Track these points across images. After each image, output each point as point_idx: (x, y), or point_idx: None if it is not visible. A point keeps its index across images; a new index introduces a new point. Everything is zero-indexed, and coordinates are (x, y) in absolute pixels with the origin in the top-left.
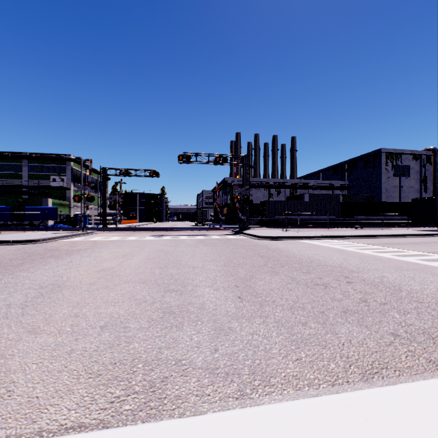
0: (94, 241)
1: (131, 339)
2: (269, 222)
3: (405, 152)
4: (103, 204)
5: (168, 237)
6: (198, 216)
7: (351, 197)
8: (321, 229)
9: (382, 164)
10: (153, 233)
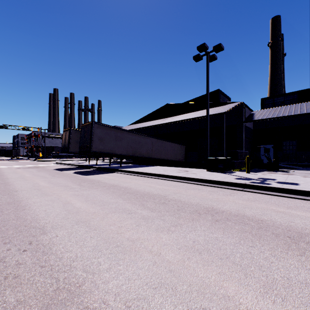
0: None
1: (2, 166)
2: (56, 156)
3: None
4: None
5: None
6: (13, 153)
7: None
8: (78, 159)
9: None
10: None
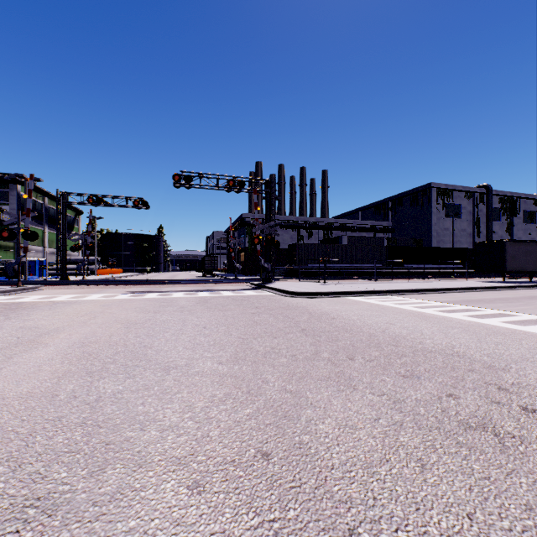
0: (17, 304)
1: None
2: (301, 272)
3: (457, 189)
4: (62, 245)
5: (154, 294)
6: (206, 264)
7: (397, 241)
8: (367, 281)
9: (433, 202)
10: (135, 287)
